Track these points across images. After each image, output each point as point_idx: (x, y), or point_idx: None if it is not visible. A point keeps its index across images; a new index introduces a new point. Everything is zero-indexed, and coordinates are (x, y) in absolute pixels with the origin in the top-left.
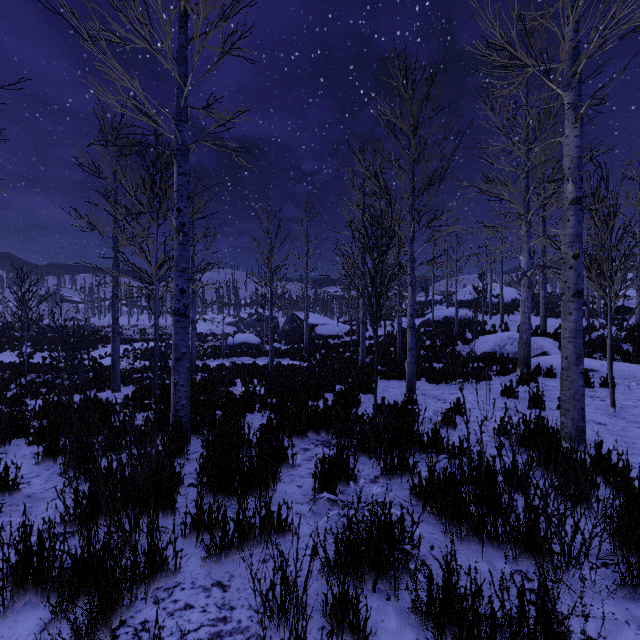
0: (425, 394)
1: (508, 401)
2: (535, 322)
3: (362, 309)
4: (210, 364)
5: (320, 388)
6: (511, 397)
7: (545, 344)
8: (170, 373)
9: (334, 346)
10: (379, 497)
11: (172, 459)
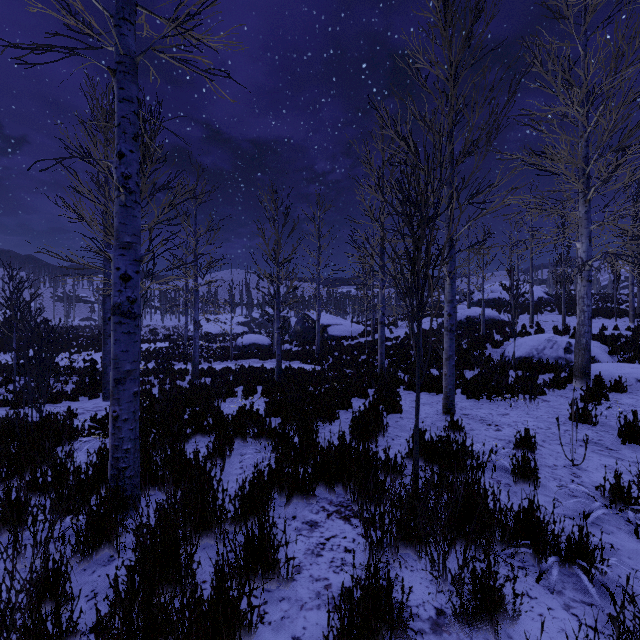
0: (467, 415)
1: (584, 429)
2: (570, 322)
3: (381, 308)
4: (216, 367)
5: (333, 407)
6: (586, 422)
7: (592, 348)
8: (172, 377)
9: (348, 348)
10: None
11: (91, 551)
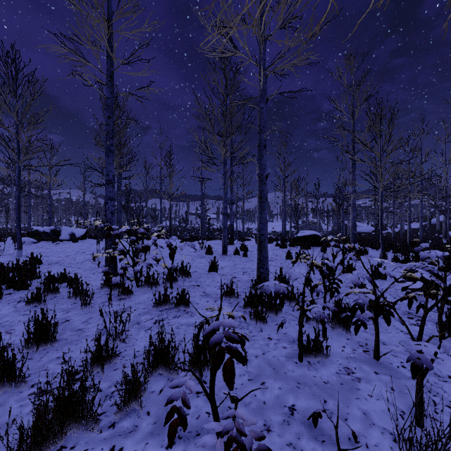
0: None
1: None
2: None
3: None
4: None
5: None
6: None
7: None
8: None
9: (366, 236)
10: None
11: None
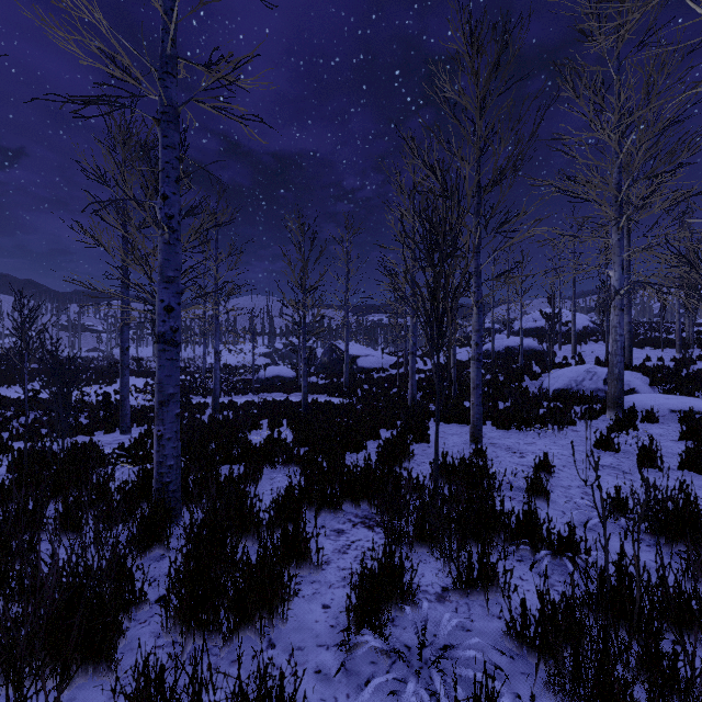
0: (494, 444)
1: (606, 456)
2: None
3: (412, 337)
4: (238, 400)
5: (361, 436)
6: (609, 450)
7: (632, 379)
8: (191, 411)
9: (378, 380)
10: (453, 635)
11: (145, 549)
